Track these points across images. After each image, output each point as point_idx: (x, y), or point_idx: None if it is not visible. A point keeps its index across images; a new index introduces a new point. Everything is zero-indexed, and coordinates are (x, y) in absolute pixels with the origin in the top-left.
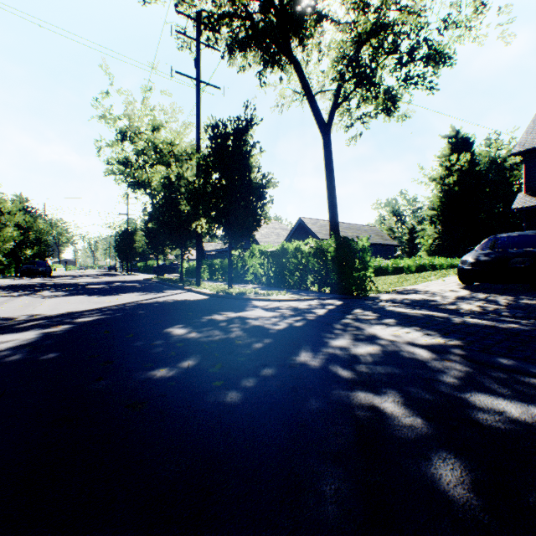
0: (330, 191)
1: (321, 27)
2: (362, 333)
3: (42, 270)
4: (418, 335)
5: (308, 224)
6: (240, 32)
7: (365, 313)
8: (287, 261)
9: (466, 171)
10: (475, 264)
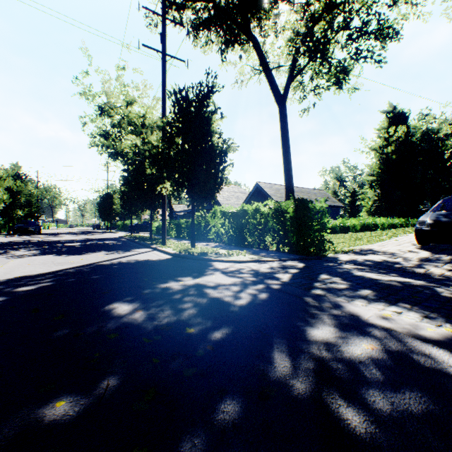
0: (286, 157)
1: (277, 8)
2: (343, 314)
3: (32, 228)
4: (415, 318)
5: (264, 188)
6: (203, 12)
7: (334, 280)
8: (247, 222)
9: (402, 141)
10: (434, 225)
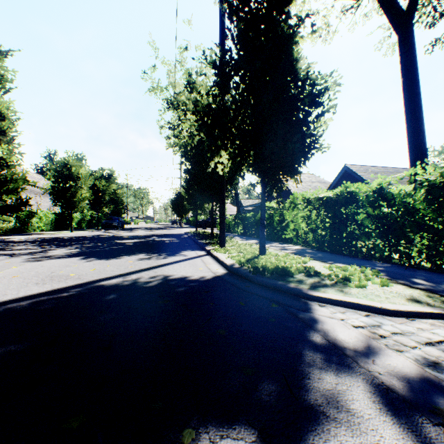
0: (412, 109)
1: None
2: None
3: (115, 223)
4: None
5: (356, 172)
6: None
7: None
8: (355, 212)
9: None
10: None
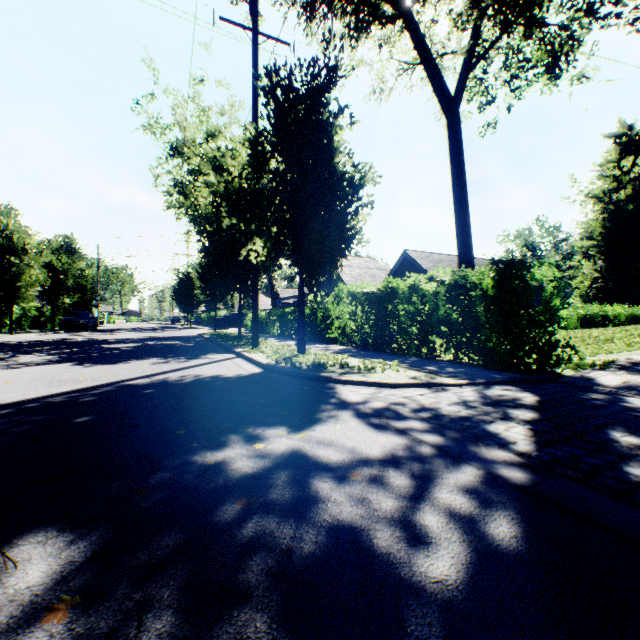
0: (459, 200)
1: None
2: None
3: (83, 322)
4: None
5: (417, 259)
6: None
7: None
8: (396, 309)
9: None
10: None
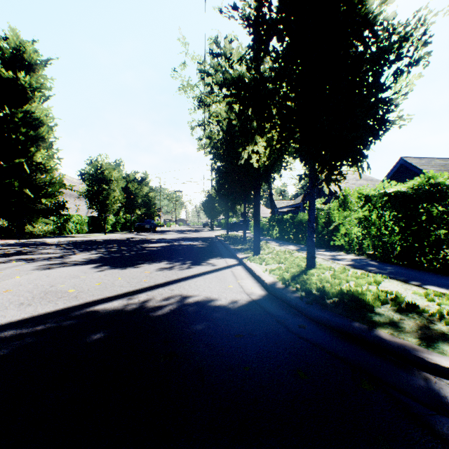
0: None
1: None
2: None
3: (147, 226)
4: None
5: (416, 165)
6: None
7: None
8: (447, 212)
9: None
10: None
